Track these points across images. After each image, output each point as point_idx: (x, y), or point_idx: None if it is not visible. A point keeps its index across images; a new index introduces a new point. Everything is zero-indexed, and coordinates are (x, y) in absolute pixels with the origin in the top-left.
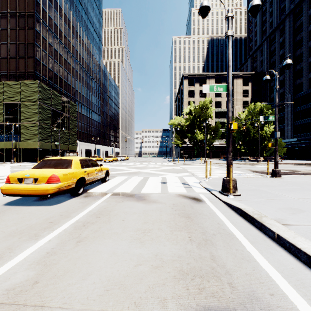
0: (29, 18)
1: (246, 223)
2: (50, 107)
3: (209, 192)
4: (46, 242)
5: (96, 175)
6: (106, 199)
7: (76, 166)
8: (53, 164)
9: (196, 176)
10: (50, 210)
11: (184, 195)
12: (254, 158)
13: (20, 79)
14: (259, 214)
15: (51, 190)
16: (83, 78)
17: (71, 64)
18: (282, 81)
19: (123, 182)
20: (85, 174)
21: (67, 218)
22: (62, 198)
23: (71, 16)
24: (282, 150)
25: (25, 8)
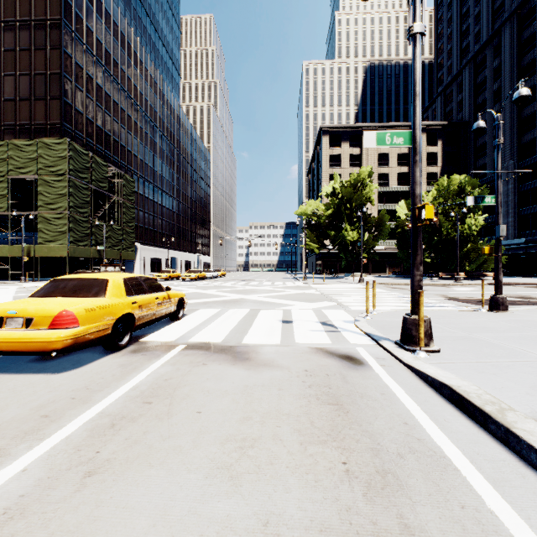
0: (53, 29)
1: (466, 422)
2: (89, 185)
3: (375, 343)
4: (14, 476)
5: (158, 309)
6: (172, 359)
7: (115, 292)
8: (70, 287)
9: (346, 309)
10: (53, 385)
11: (327, 349)
12: (448, 274)
13: (37, 137)
14: (494, 401)
15: (59, 342)
16: (147, 135)
17: (126, 110)
18: None
19: (211, 320)
20: (135, 307)
21: (82, 406)
22: (87, 355)
23: (126, 27)
24: None
25: (46, 13)
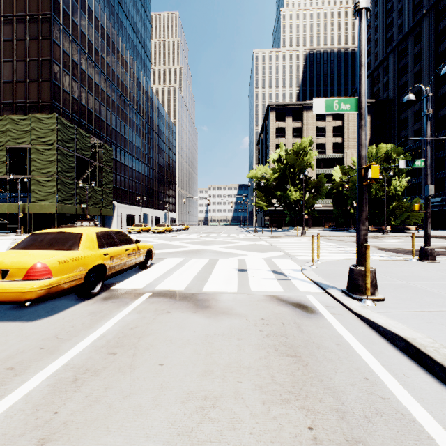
0: (44, 23)
1: (426, 377)
2: (74, 153)
3: (323, 291)
4: None
5: (128, 259)
6: (139, 307)
7: (87, 245)
8: (47, 241)
9: (293, 258)
10: (25, 333)
11: (280, 296)
12: (377, 228)
13: (30, 113)
14: None
15: (32, 292)
16: (123, 111)
17: (106, 90)
18: (417, 113)
19: (175, 269)
20: (106, 258)
21: (49, 357)
22: (62, 303)
23: (106, 21)
24: (419, 216)
25: (38, 9)
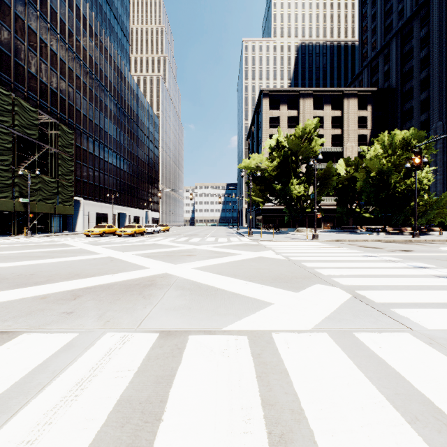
0: None
1: None
2: (11, 130)
3: None
4: None
5: None
6: None
7: None
8: None
9: (407, 324)
10: None
11: None
12: (395, 229)
13: None
14: None
15: None
16: (91, 91)
17: (67, 62)
18: (424, 102)
19: None
20: None
21: None
22: None
23: None
24: None
25: None
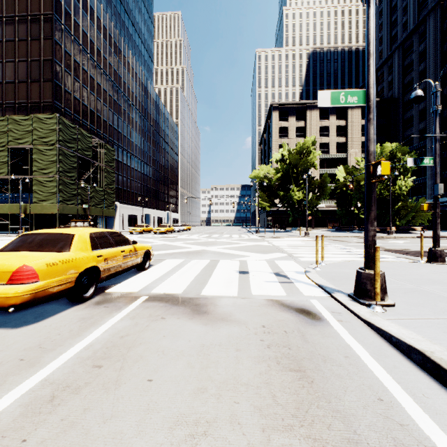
0: (46, 23)
1: None
2: (76, 153)
3: (328, 296)
4: None
5: (124, 261)
6: (132, 312)
7: (79, 246)
8: (36, 242)
9: (296, 259)
10: (7, 342)
11: (283, 301)
12: (381, 228)
13: (32, 113)
14: None
15: (16, 297)
16: (125, 111)
17: (108, 91)
18: (422, 111)
19: (174, 271)
20: (100, 260)
21: (28, 371)
22: (52, 307)
23: (108, 21)
24: (425, 216)
25: (40, 9)
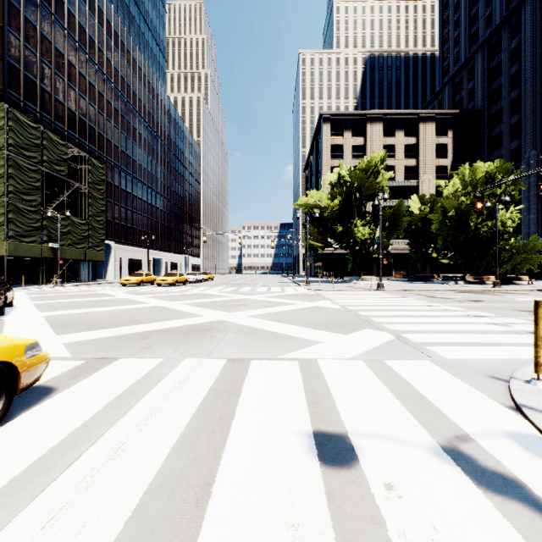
0: None
1: None
2: (39, 166)
3: None
4: None
5: None
6: None
7: None
8: None
9: (431, 355)
10: None
11: None
12: (476, 278)
13: None
14: None
15: None
16: (123, 118)
17: (97, 86)
18: (515, 126)
19: (82, 440)
20: None
21: None
22: None
23: None
24: (537, 261)
25: None
